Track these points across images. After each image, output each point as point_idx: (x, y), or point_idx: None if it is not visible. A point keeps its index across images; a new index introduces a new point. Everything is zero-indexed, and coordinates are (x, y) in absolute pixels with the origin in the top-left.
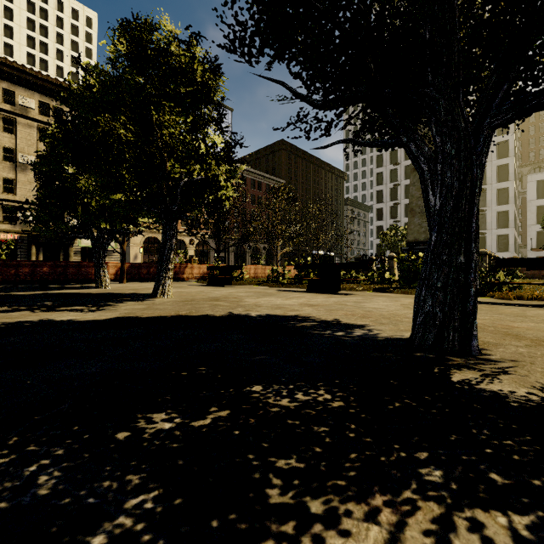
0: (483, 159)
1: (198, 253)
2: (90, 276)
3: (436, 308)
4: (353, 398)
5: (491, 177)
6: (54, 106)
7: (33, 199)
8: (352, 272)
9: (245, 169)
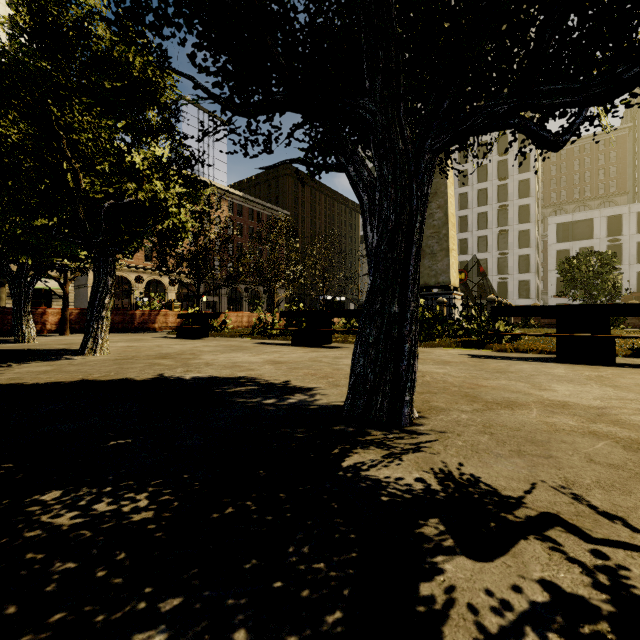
0: (425, 189)
1: (181, 297)
2: None
3: (367, 369)
4: (177, 503)
5: (513, 217)
6: None
7: None
8: (352, 321)
9: (241, 196)
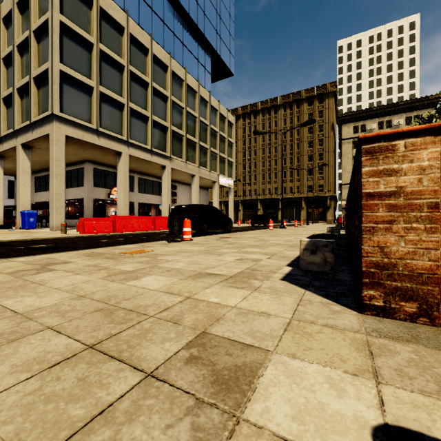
0: None
1: None
2: None
3: None
4: None
5: None
6: (386, 121)
7: None
8: None
9: None
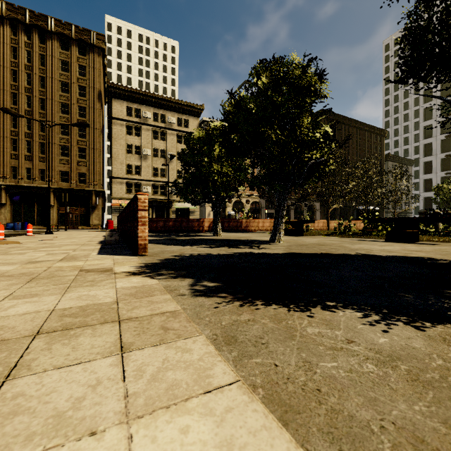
0: None
1: (252, 211)
2: (194, 228)
3: None
4: None
5: None
6: (161, 114)
7: (150, 177)
8: (420, 225)
9: None
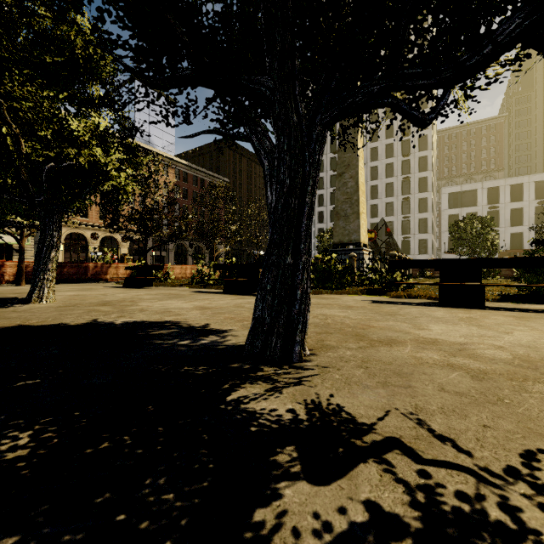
0: (316, 157)
1: (133, 252)
2: None
3: (265, 313)
4: (57, 440)
5: (414, 187)
6: None
7: None
8: None
9: (186, 165)
